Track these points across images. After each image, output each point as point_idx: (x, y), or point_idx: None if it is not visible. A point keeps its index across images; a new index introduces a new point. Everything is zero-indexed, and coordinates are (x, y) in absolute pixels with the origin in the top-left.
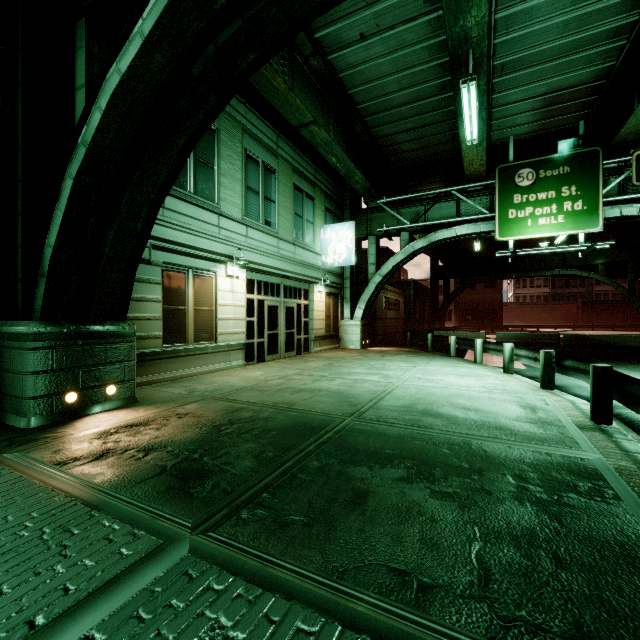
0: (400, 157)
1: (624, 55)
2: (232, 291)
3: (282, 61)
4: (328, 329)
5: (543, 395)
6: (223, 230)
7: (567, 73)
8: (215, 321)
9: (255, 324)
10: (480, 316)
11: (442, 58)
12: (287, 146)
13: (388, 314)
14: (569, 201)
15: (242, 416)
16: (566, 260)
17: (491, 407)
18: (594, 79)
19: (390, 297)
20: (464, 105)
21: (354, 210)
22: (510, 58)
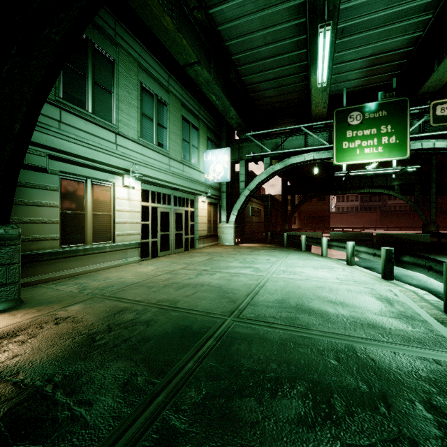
0: (263, 102)
1: (429, 27)
2: (129, 199)
3: (171, 6)
4: (209, 230)
5: (388, 285)
6: (120, 147)
7: (388, 39)
8: (113, 224)
9: (150, 227)
10: (315, 221)
11: (298, 19)
12: (177, 85)
13: (253, 219)
14: (386, 136)
15: (123, 319)
16: (374, 182)
17: (353, 300)
18: (406, 46)
19: (254, 207)
20: (319, 49)
21: (229, 140)
22: (348, 23)
